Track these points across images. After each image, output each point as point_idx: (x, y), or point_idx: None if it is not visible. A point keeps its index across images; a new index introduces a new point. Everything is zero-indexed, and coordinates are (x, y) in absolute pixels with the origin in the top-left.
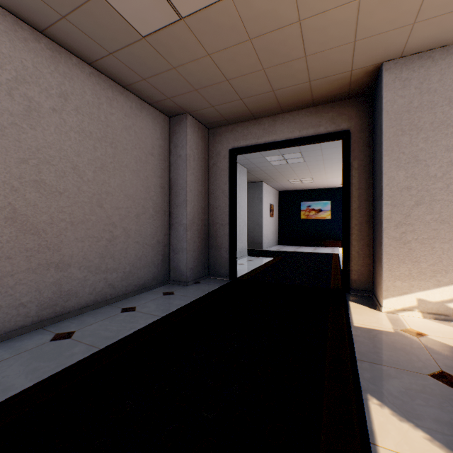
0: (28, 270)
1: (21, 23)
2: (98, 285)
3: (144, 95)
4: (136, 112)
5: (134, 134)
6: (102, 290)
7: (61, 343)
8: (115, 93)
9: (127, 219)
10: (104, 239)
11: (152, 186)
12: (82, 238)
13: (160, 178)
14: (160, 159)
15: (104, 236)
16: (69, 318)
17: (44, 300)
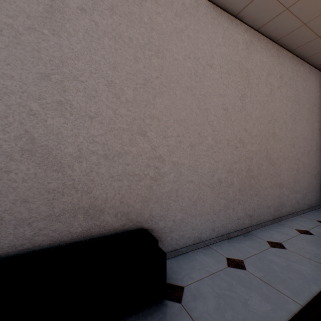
0: (270, 187)
1: (268, 41)
2: (292, 201)
3: (316, 61)
4: (307, 76)
5: (306, 92)
6: (293, 204)
7: (313, 237)
8: (298, 66)
9: (303, 155)
10: (294, 169)
11: (314, 129)
12: (286, 168)
13: (318, 123)
14: (318, 108)
15: (294, 167)
16: (282, 219)
17: (275, 206)
